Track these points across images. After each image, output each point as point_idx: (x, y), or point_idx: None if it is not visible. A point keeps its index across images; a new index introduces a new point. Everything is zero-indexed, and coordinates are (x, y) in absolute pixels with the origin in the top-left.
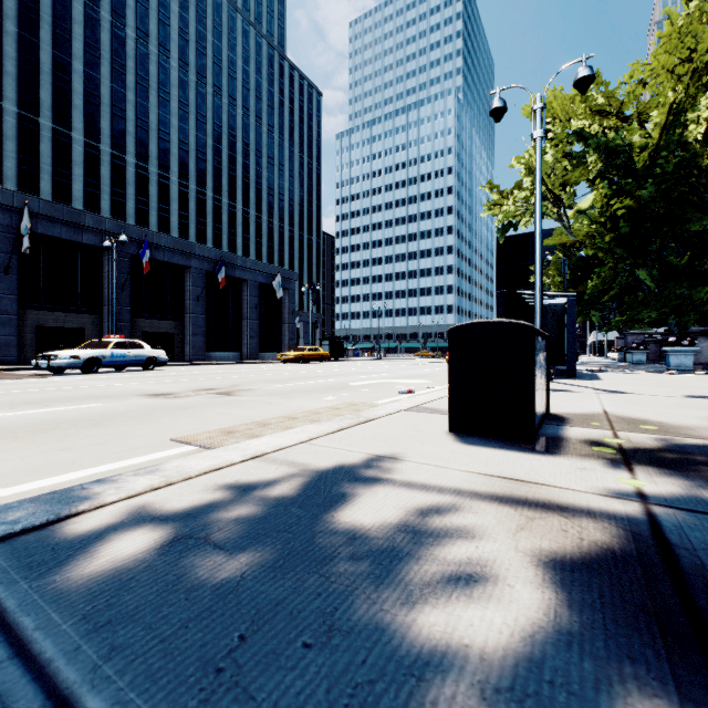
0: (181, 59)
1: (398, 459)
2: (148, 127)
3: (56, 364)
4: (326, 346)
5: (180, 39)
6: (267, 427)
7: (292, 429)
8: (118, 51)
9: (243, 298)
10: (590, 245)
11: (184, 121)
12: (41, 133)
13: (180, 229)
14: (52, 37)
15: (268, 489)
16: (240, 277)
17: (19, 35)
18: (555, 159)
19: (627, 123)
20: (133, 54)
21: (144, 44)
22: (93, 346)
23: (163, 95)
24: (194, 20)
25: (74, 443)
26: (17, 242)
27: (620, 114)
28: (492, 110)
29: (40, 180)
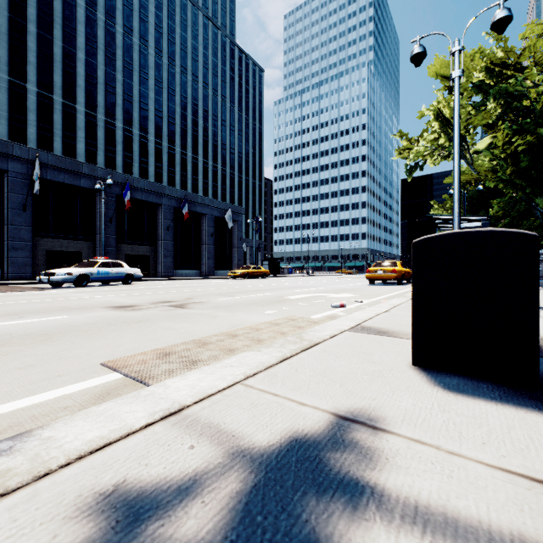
0: (157, 47)
1: (371, 427)
2: (132, 100)
3: (54, 279)
4: (267, 265)
5: (156, 32)
6: (205, 347)
7: (227, 359)
8: (110, 43)
9: (202, 228)
10: (490, 178)
11: (158, 94)
12: (54, 106)
13: (156, 176)
14: (62, 34)
15: (158, 523)
16: (200, 211)
17: (38, 34)
18: (460, 106)
19: (524, 73)
20: (121, 45)
21: (129, 37)
22: (84, 265)
23: (143, 75)
24: (166, 17)
25: (4, 365)
26: (31, 186)
27: (517, 66)
28: (413, 55)
29: (53, 142)
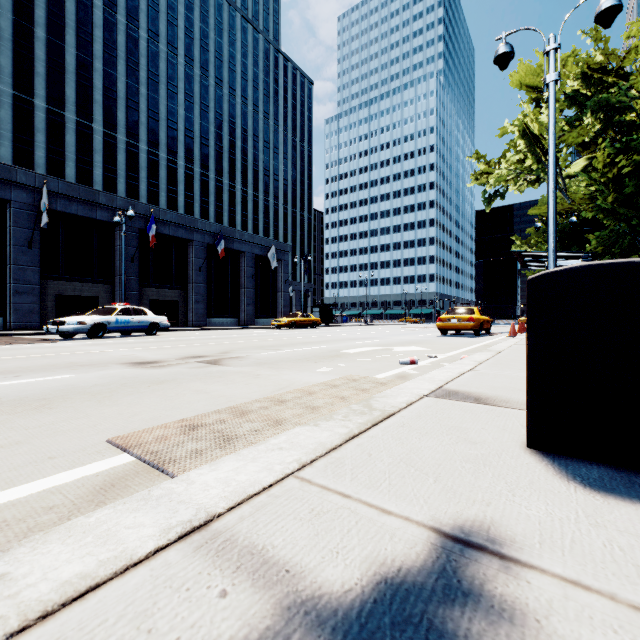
0: (187, 55)
1: (497, 554)
2: (158, 117)
3: (65, 329)
4: (317, 313)
5: (186, 37)
6: (244, 418)
7: (274, 438)
8: (133, 50)
9: (241, 268)
10: (587, 208)
11: (189, 111)
12: (66, 125)
13: (186, 208)
14: (76, 40)
15: None
16: (238, 249)
17: (48, 40)
18: None
19: (628, 81)
20: (145, 53)
21: (155, 43)
22: (100, 313)
23: (171, 88)
24: (198, 20)
25: None
26: (39, 219)
27: (619, 72)
28: (498, 56)
29: (65, 167)
